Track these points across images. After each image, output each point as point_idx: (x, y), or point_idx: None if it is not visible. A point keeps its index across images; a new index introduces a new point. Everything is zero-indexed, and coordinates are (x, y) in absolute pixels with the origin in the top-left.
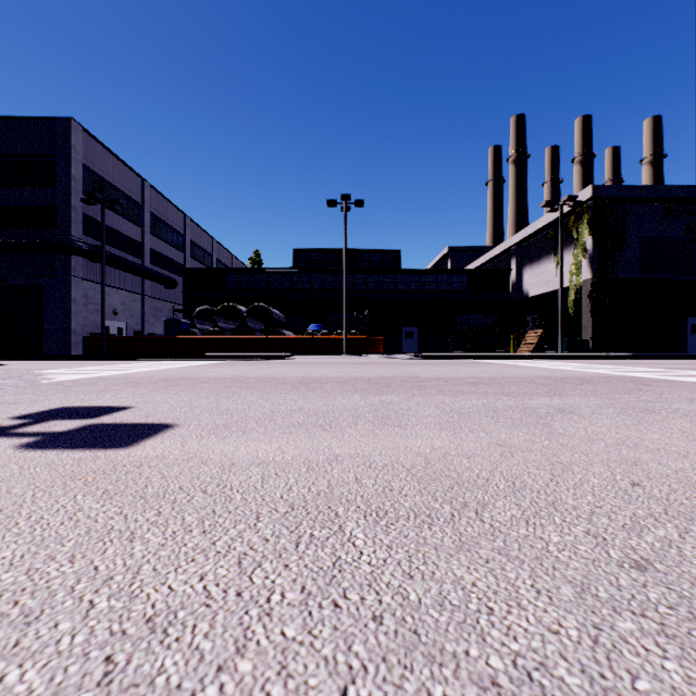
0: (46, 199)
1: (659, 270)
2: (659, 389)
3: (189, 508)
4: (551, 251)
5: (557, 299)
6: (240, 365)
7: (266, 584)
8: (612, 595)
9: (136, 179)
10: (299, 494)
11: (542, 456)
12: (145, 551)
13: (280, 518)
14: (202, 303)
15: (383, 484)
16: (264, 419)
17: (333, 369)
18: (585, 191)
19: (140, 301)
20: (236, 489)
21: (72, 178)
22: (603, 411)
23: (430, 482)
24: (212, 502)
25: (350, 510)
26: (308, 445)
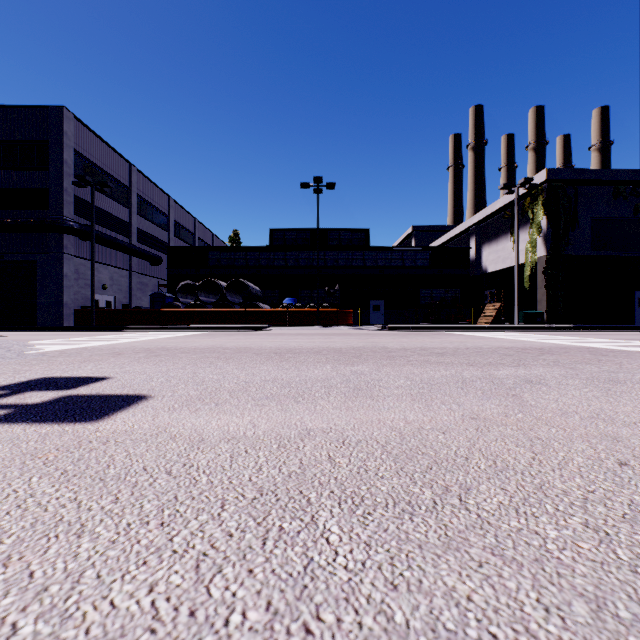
0: (40, 182)
1: (609, 247)
2: (618, 360)
3: (150, 493)
4: (508, 230)
5: (513, 275)
6: (219, 336)
7: (226, 598)
8: (636, 615)
9: (124, 164)
10: (269, 475)
11: (518, 430)
12: (91, 551)
13: (246, 506)
14: (185, 279)
15: (357, 463)
16: (238, 390)
17: (306, 339)
18: (540, 175)
19: (128, 277)
20: (202, 470)
21: (64, 163)
22: (569, 382)
23: (406, 461)
24: (175, 486)
25: (323, 496)
26: (280, 418)
